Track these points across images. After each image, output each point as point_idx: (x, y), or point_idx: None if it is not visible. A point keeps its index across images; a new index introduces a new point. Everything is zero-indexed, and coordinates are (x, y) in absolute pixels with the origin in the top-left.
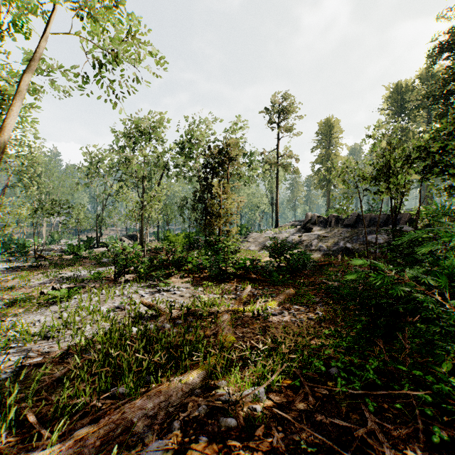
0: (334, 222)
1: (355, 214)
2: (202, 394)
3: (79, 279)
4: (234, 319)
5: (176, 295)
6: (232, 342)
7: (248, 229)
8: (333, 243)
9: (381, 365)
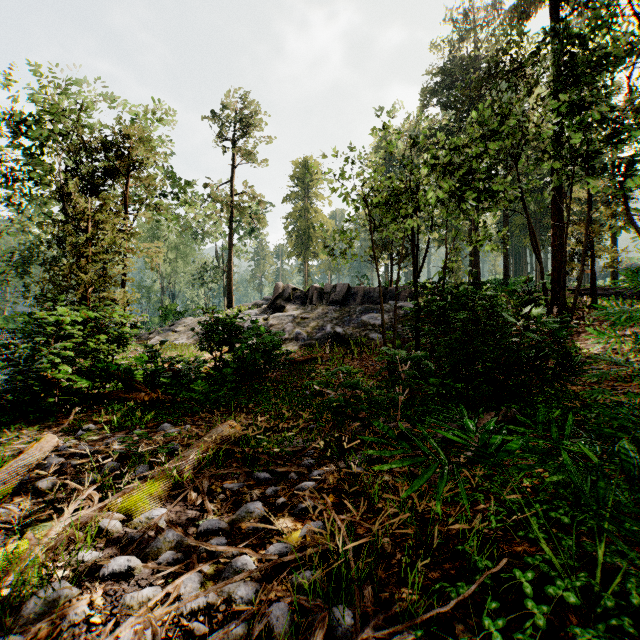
0: (317, 298)
1: (344, 285)
2: None
3: None
4: None
5: None
6: None
7: (182, 313)
8: (316, 327)
9: None
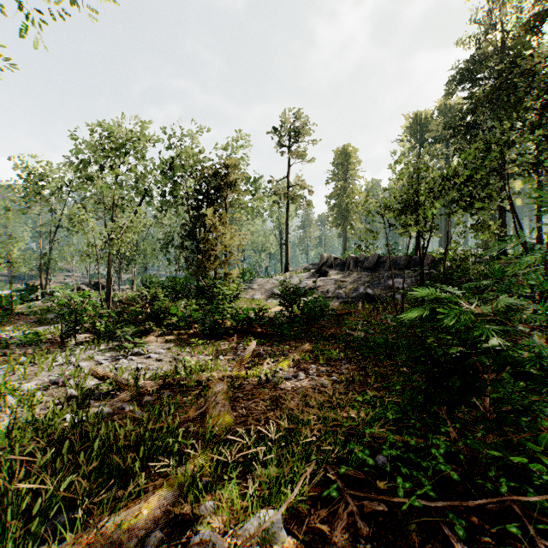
0: (353, 265)
1: (375, 255)
2: (167, 542)
3: (3, 344)
4: (233, 389)
5: (151, 359)
6: (227, 426)
7: (252, 274)
8: (352, 289)
9: (450, 447)
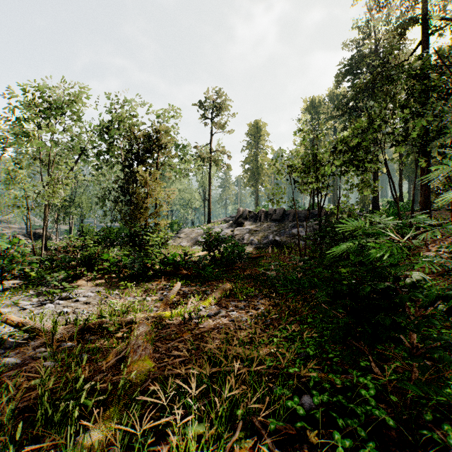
0: (264, 217)
1: (281, 209)
2: None
3: None
4: (157, 329)
5: (79, 303)
6: (147, 372)
7: (180, 225)
8: (263, 237)
9: (376, 385)
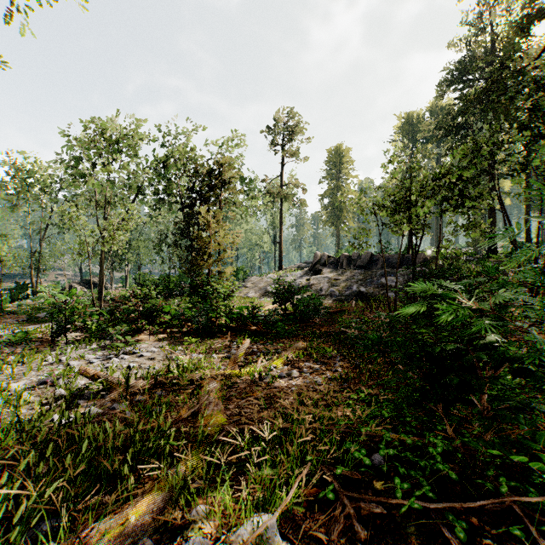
0: (346, 263)
1: (368, 254)
2: None
3: None
4: (227, 387)
5: (144, 358)
6: (220, 425)
7: (246, 272)
8: (345, 287)
9: (447, 445)
